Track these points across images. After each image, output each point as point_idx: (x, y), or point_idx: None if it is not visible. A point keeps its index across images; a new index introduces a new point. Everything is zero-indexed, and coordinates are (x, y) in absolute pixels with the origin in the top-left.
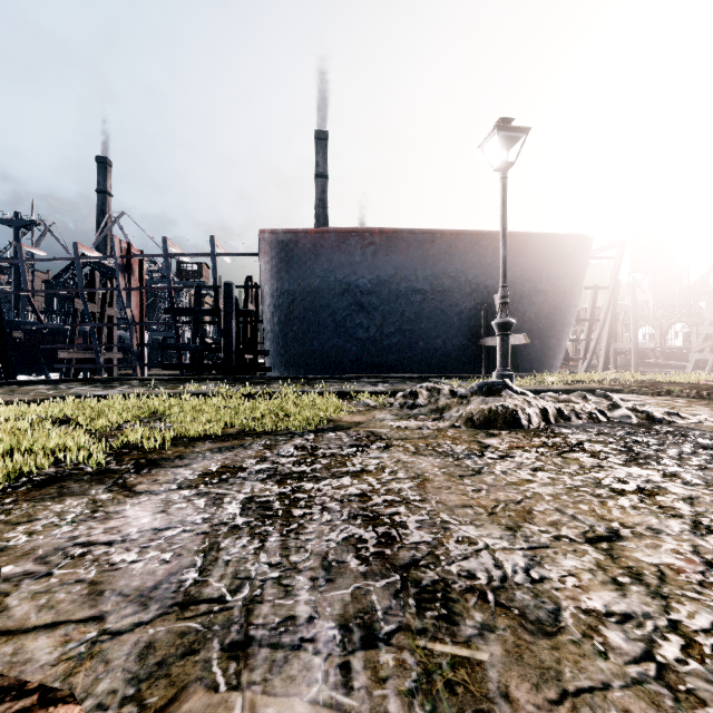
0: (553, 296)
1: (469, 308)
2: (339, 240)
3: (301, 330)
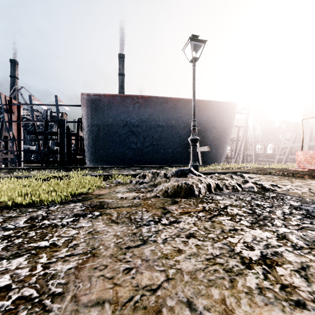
0: (220, 130)
1: (184, 134)
2: (121, 100)
3: (103, 144)
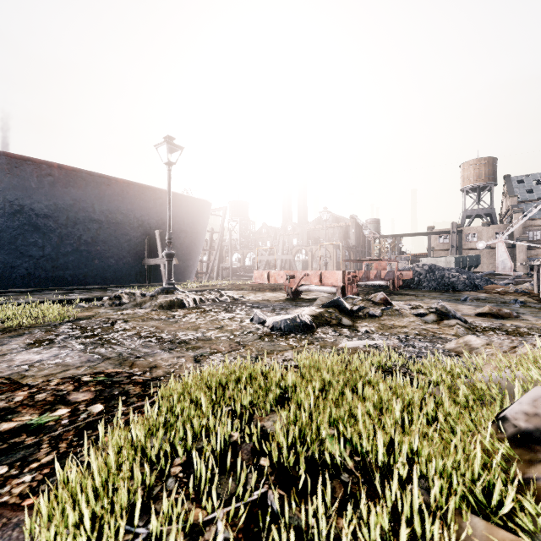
0: (191, 234)
1: (137, 237)
2: (11, 163)
3: None
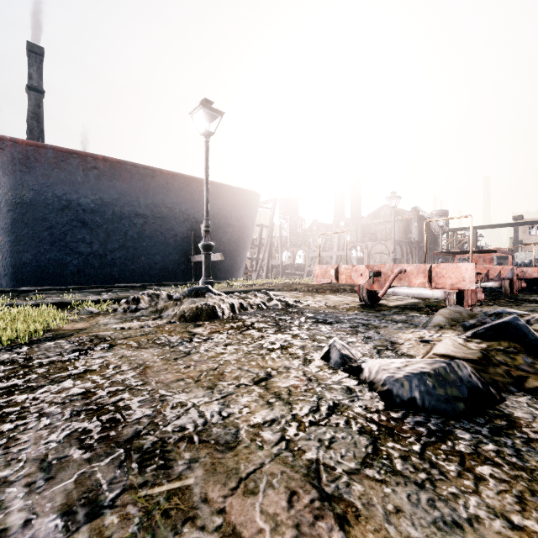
0: (238, 229)
1: (182, 232)
2: (58, 157)
3: (8, 241)
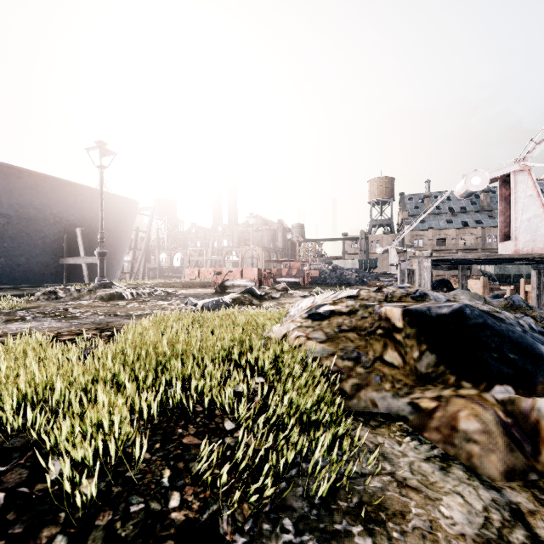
0: (116, 233)
1: (53, 234)
2: None
3: None
